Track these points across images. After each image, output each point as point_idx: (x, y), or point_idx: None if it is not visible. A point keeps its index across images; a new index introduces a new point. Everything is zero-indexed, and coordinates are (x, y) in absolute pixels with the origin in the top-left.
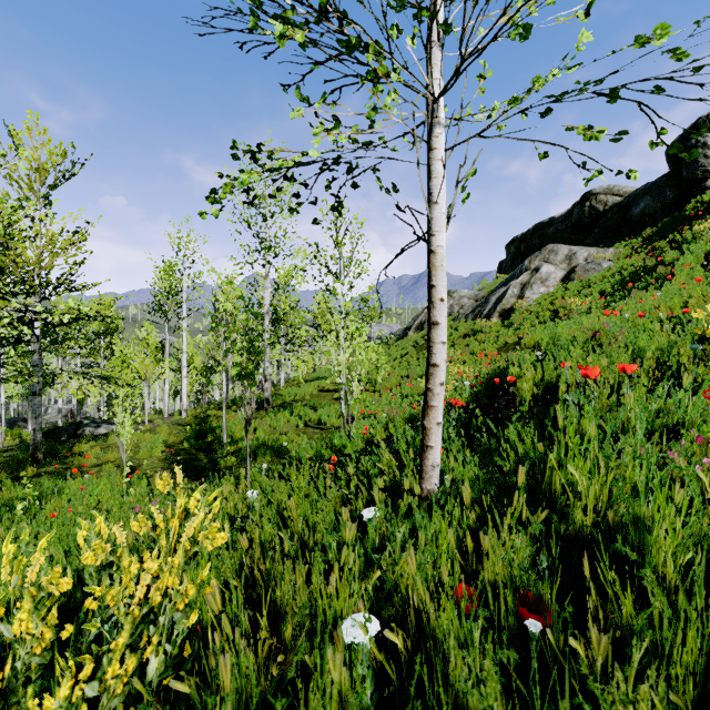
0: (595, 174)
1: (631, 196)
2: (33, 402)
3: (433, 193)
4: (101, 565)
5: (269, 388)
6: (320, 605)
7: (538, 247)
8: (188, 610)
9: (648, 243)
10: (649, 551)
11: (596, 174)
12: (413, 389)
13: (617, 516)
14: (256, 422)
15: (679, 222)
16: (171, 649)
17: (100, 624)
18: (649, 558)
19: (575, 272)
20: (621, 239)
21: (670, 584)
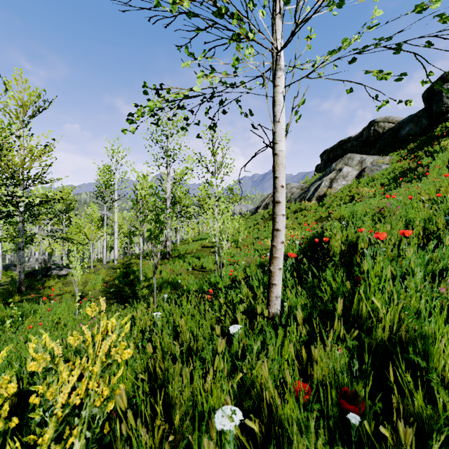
0: (383, 103)
1: (400, 123)
2: (19, 254)
3: (276, 115)
4: (46, 369)
5: (169, 245)
6: (199, 399)
7: (341, 156)
8: (103, 406)
9: (411, 153)
10: (432, 360)
11: (384, 103)
12: (261, 246)
13: (405, 333)
14: (161, 267)
15: (431, 139)
16: (90, 434)
17: (41, 413)
18: (432, 365)
19: (364, 171)
20: (394, 150)
21: (448, 384)
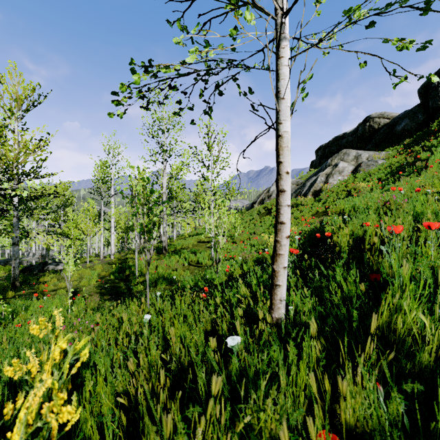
0: (401, 79)
1: (396, 119)
2: (13, 249)
3: (280, 91)
4: None
5: (165, 240)
6: None
7: (336, 152)
8: None
9: (407, 148)
10: None
11: (402, 79)
12: (258, 241)
13: None
14: (157, 262)
15: (427, 134)
16: None
17: None
18: None
19: (360, 166)
20: (390, 145)
21: None
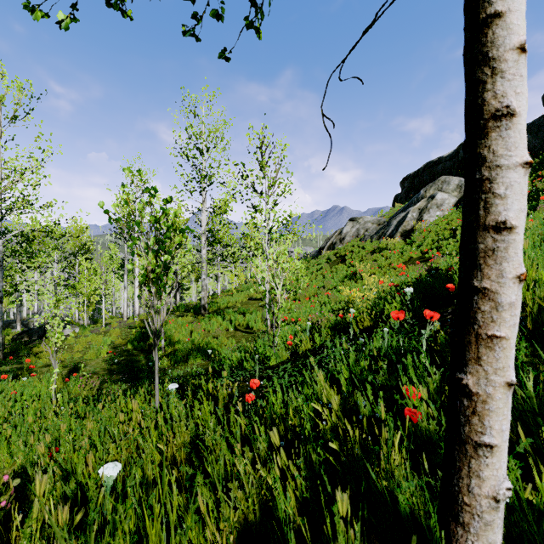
0: None
1: None
2: None
3: None
4: None
5: (205, 297)
6: None
7: (429, 182)
8: None
9: (531, 172)
10: None
11: None
12: (330, 298)
13: None
14: (193, 326)
15: None
16: None
17: None
18: None
19: None
20: None
21: None
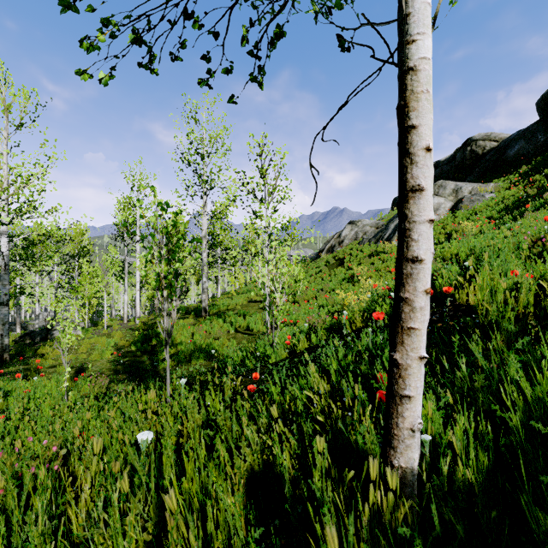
0: None
1: (506, 141)
2: (1, 311)
3: None
4: None
5: (206, 299)
6: None
7: None
8: None
9: (524, 178)
10: None
11: None
12: (328, 301)
13: None
14: (195, 328)
15: None
16: None
17: None
18: None
19: (462, 202)
20: (499, 175)
21: None
